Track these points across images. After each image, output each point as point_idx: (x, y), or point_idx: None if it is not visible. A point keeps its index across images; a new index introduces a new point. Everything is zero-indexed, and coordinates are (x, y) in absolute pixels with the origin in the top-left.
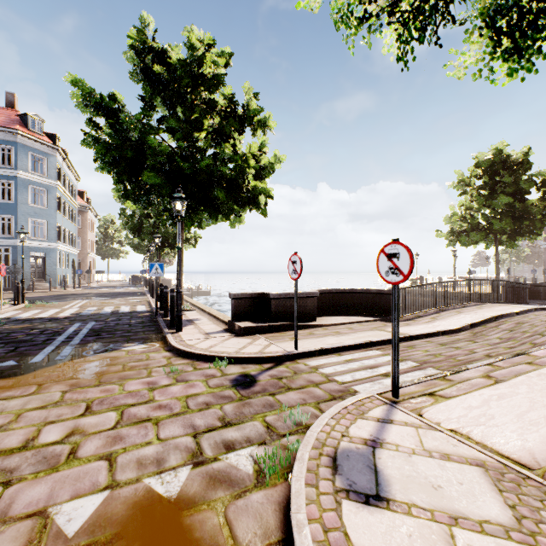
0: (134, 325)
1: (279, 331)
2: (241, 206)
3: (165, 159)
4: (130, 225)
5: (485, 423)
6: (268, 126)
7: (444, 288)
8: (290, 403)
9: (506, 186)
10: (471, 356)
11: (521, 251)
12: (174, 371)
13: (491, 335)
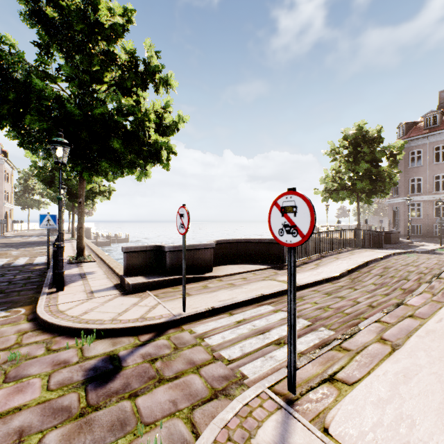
0: (15, 282)
1: (173, 285)
2: (144, 159)
3: (53, 104)
4: (41, 177)
5: (409, 438)
6: (170, 85)
7: (324, 237)
8: (152, 415)
9: (365, 155)
10: (356, 307)
11: (371, 206)
12: (13, 359)
13: (367, 281)
